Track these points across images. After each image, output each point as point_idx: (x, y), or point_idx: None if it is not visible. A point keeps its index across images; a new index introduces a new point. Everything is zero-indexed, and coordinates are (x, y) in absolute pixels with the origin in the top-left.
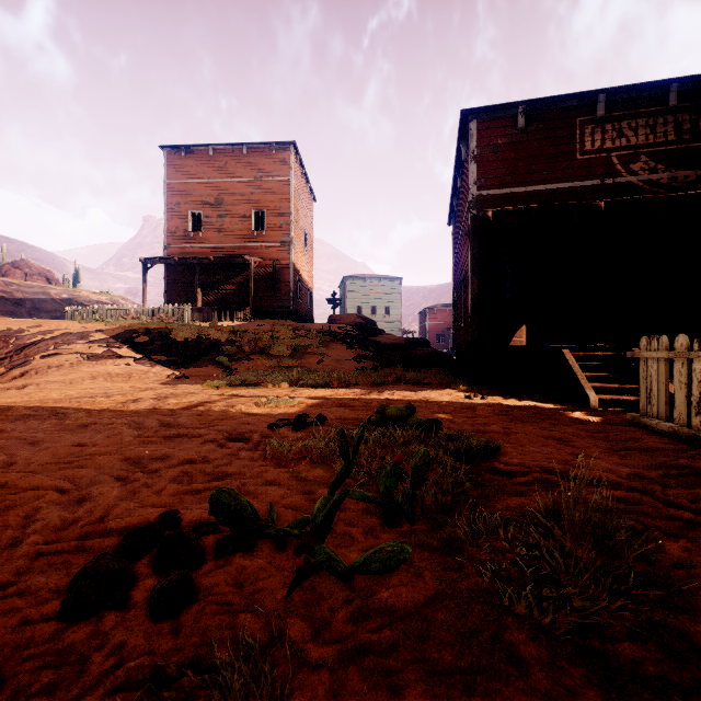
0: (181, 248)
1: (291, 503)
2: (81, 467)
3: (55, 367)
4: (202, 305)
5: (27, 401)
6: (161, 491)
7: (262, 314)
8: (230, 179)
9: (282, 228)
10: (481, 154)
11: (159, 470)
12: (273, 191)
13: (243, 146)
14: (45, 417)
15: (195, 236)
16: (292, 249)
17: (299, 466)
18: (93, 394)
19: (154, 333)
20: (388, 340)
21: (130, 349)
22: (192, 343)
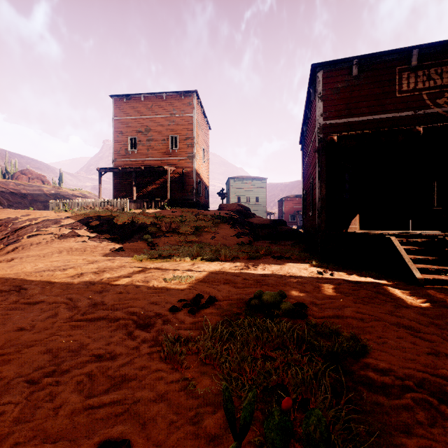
0: (123, 161)
1: (176, 444)
2: (8, 361)
3: (35, 244)
4: (136, 198)
5: (7, 274)
6: (61, 406)
7: (175, 204)
8: (155, 115)
9: (188, 147)
10: (326, 95)
11: (68, 371)
12: (182, 123)
13: (163, 94)
14: (10, 293)
15: (132, 153)
16: (195, 161)
17: (189, 370)
18: (54, 268)
19: (103, 219)
20: (258, 221)
21: (87, 231)
22: (127, 225)
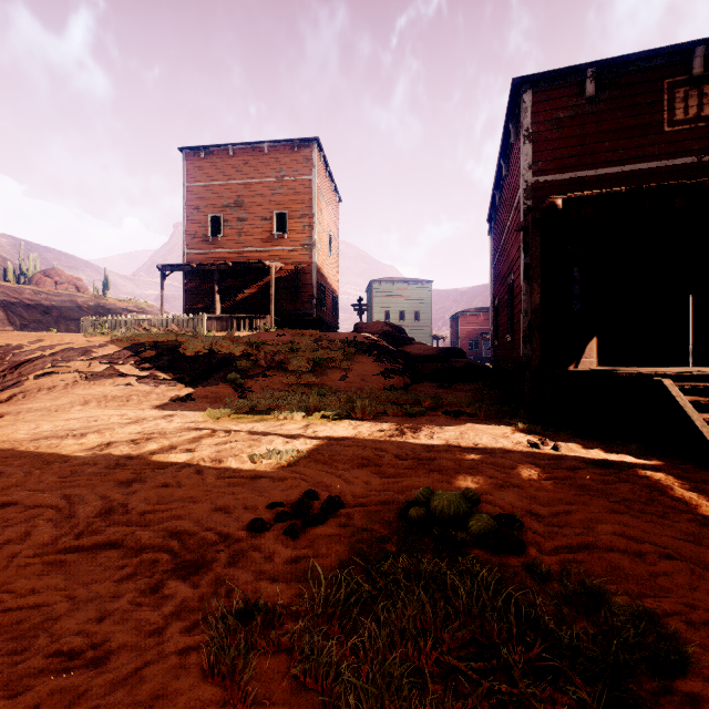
0: (200, 253)
1: None
2: None
3: (46, 389)
4: (221, 313)
5: None
6: None
7: (283, 323)
8: (250, 179)
9: (304, 230)
10: (537, 132)
11: None
12: (295, 191)
13: (264, 144)
14: None
15: (214, 240)
16: (316, 252)
17: None
18: (66, 432)
19: (163, 347)
20: (419, 350)
21: (135, 366)
22: (202, 358)
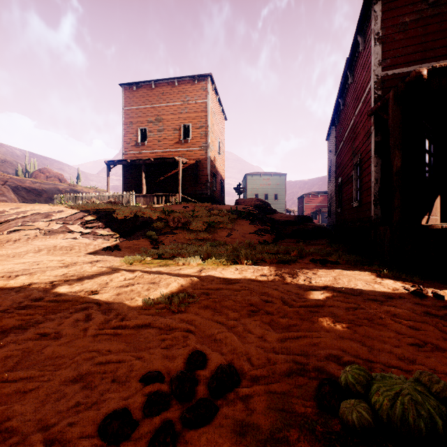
0: (133, 153)
1: None
2: None
3: (12, 241)
4: (147, 193)
5: None
6: None
7: (188, 199)
8: (166, 103)
9: (202, 137)
10: (386, 35)
11: None
12: (195, 110)
13: (175, 79)
14: None
15: (142, 145)
16: (209, 151)
17: None
18: (4, 274)
19: (102, 213)
20: (281, 217)
21: (81, 226)
22: (129, 220)
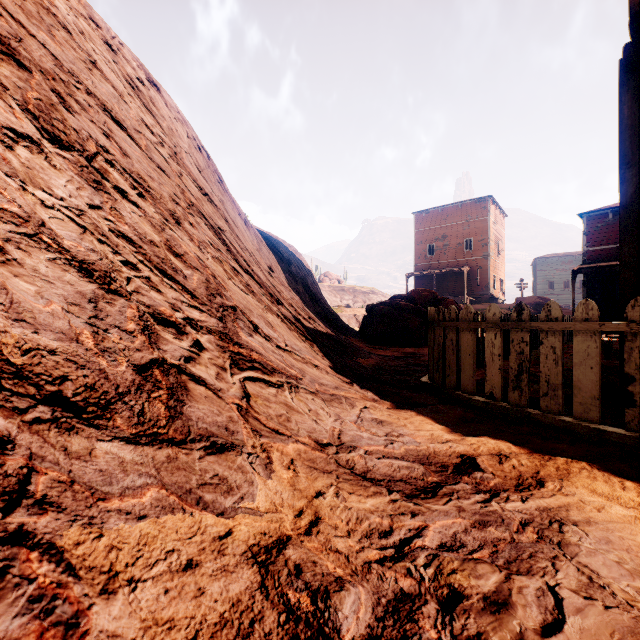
0: (422, 265)
1: None
2: None
3: None
4: None
5: None
6: None
7: (470, 299)
8: (450, 223)
9: (482, 247)
10: (588, 232)
11: None
12: (477, 226)
13: (458, 204)
14: None
15: (430, 258)
16: (490, 259)
17: None
18: None
19: None
20: None
21: None
22: None
